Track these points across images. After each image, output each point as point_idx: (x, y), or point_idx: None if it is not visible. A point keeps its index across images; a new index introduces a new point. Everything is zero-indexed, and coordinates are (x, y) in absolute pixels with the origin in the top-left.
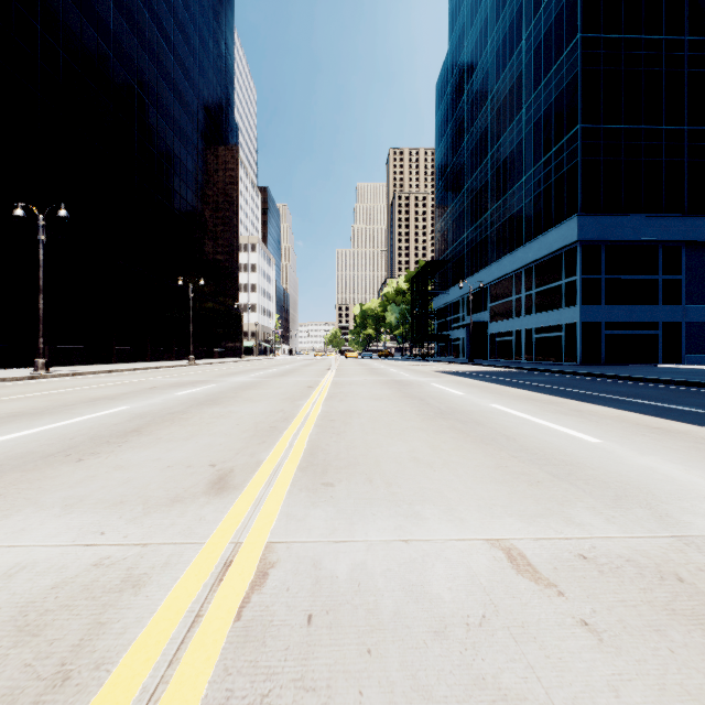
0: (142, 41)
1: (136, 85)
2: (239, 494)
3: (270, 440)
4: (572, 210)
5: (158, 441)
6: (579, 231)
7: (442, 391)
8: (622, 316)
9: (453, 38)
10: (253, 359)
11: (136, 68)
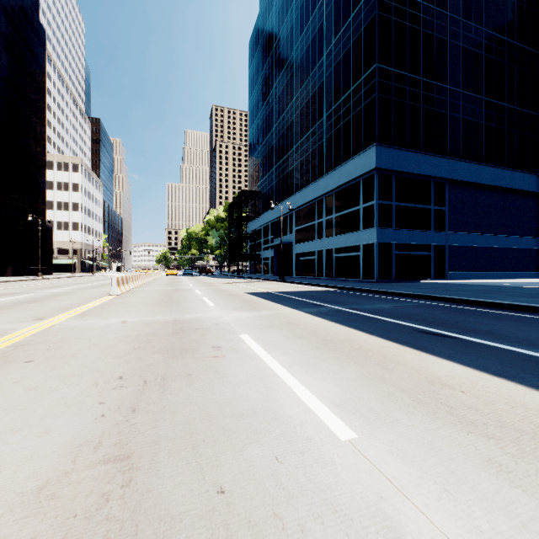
0: None
1: None
2: None
3: None
4: (369, 142)
5: None
6: (377, 160)
7: (273, 405)
8: (407, 239)
9: (263, 1)
10: (56, 277)
11: None
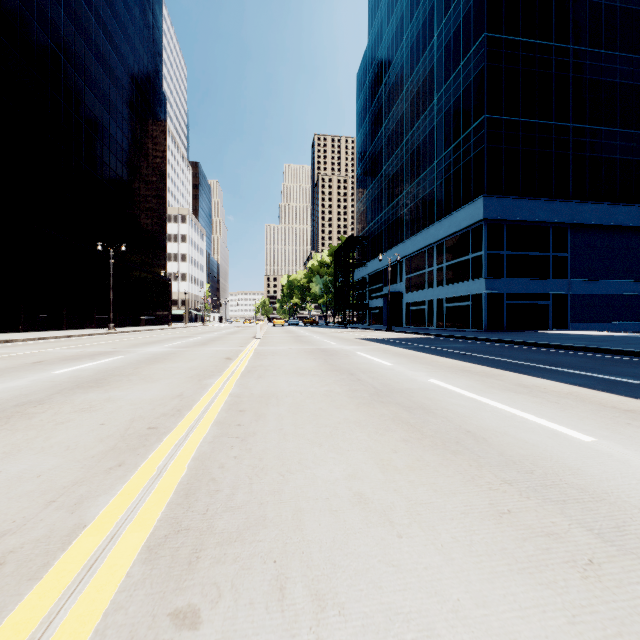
0: None
1: (49, 39)
2: None
3: (133, 458)
4: (478, 192)
5: None
6: (485, 211)
7: (370, 362)
8: (520, 288)
9: (372, 33)
10: (181, 327)
11: (49, 21)
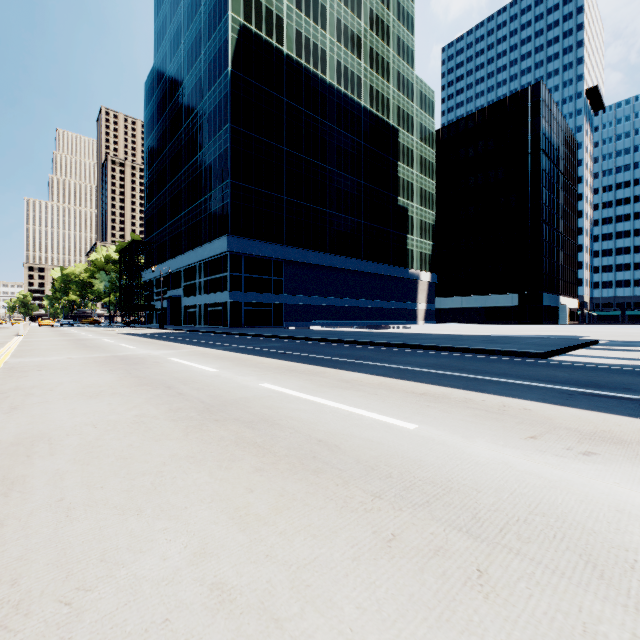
0: None
1: None
2: None
3: None
4: (226, 231)
5: None
6: (229, 246)
7: (103, 341)
8: (254, 299)
9: (158, 57)
10: None
11: None
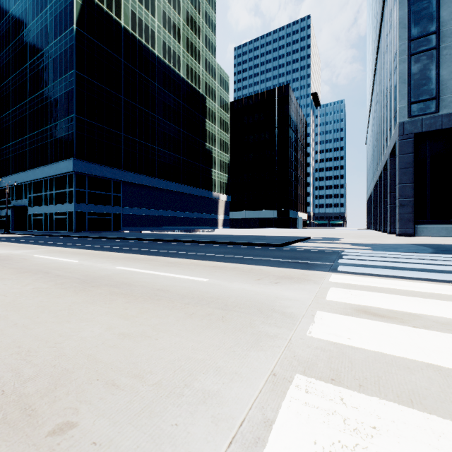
0: None
1: None
2: None
3: None
4: (72, 155)
5: None
6: (74, 167)
7: None
8: (96, 210)
9: None
10: None
11: None
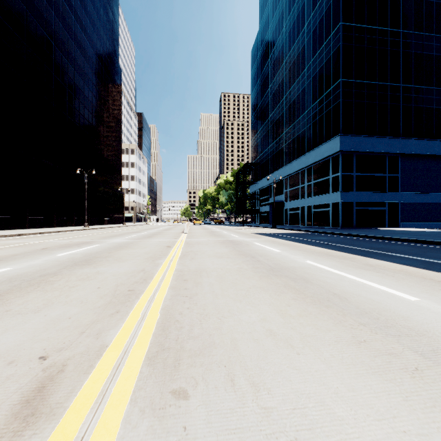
0: (50, 1)
1: (44, 32)
2: (49, 432)
3: (124, 308)
4: (336, 132)
5: (3, 315)
6: (341, 145)
7: (264, 249)
8: (365, 198)
9: (261, 23)
10: (132, 225)
11: (44, 20)
